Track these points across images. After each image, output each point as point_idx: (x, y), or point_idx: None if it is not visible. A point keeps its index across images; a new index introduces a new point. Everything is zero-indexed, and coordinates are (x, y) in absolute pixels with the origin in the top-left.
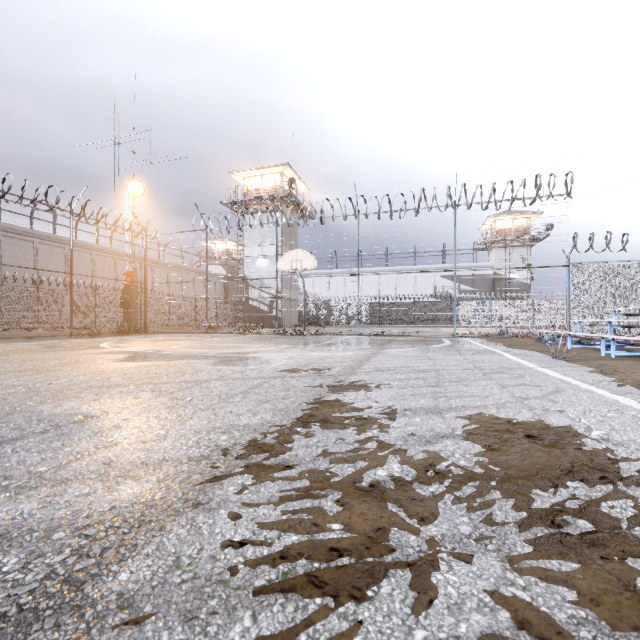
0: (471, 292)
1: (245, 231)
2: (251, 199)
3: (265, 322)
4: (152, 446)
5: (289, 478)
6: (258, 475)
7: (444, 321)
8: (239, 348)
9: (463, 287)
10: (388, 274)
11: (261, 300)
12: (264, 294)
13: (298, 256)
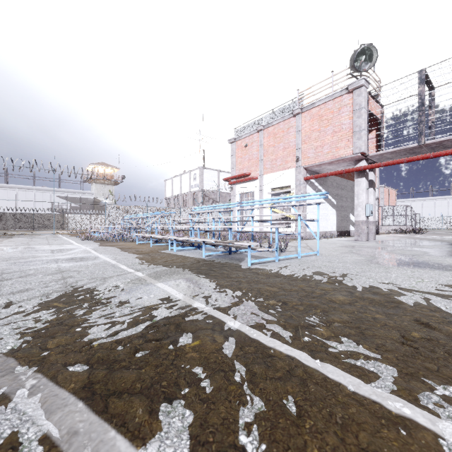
0: (79, 208)
1: None
2: None
3: None
4: None
5: None
6: None
7: (58, 227)
8: None
9: (74, 205)
10: (8, 190)
11: None
12: None
13: None
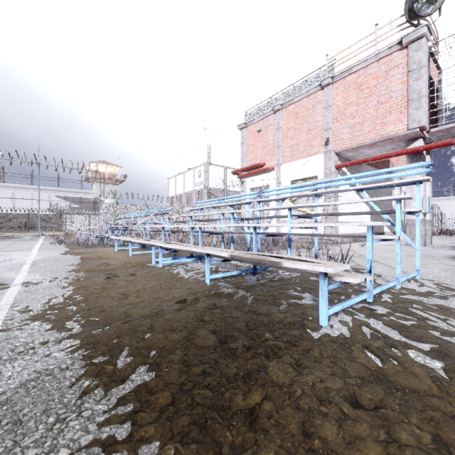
0: (79, 209)
1: None
2: None
3: None
4: None
5: None
6: None
7: (56, 228)
8: None
9: (73, 205)
10: (4, 189)
11: None
12: None
13: None
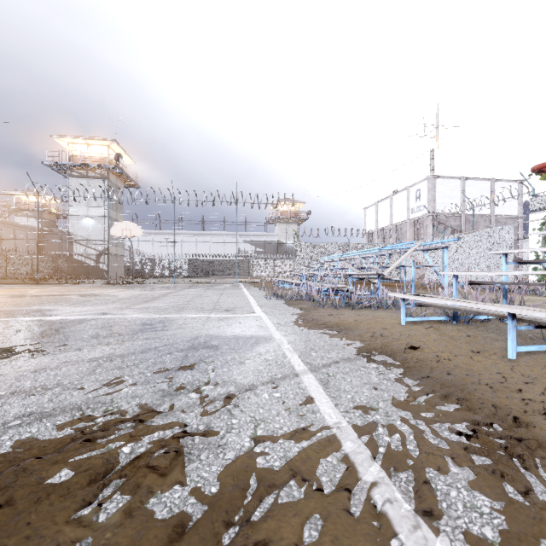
0: (263, 253)
1: (79, 201)
2: (77, 165)
3: (91, 275)
4: (94, 309)
5: (140, 309)
6: (132, 309)
7: (244, 274)
8: (87, 291)
9: (258, 249)
10: (204, 237)
11: (87, 255)
12: (90, 250)
13: (128, 226)
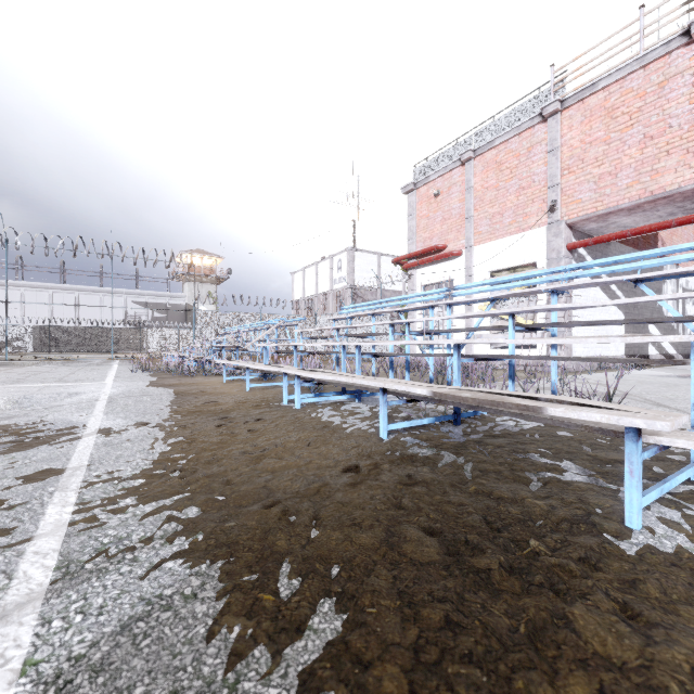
0: (165, 320)
1: None
2: None
3: None
4: None
5: None
6: None
7: (133, 348)
8: None
9: (157, 314)
10: (65, 293)
11: None
12: None
13: None
